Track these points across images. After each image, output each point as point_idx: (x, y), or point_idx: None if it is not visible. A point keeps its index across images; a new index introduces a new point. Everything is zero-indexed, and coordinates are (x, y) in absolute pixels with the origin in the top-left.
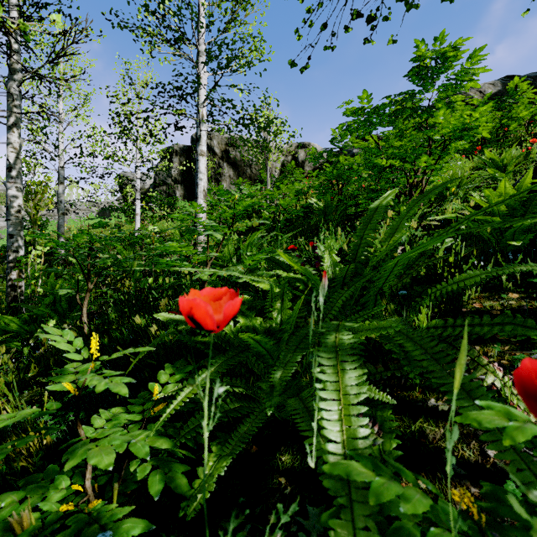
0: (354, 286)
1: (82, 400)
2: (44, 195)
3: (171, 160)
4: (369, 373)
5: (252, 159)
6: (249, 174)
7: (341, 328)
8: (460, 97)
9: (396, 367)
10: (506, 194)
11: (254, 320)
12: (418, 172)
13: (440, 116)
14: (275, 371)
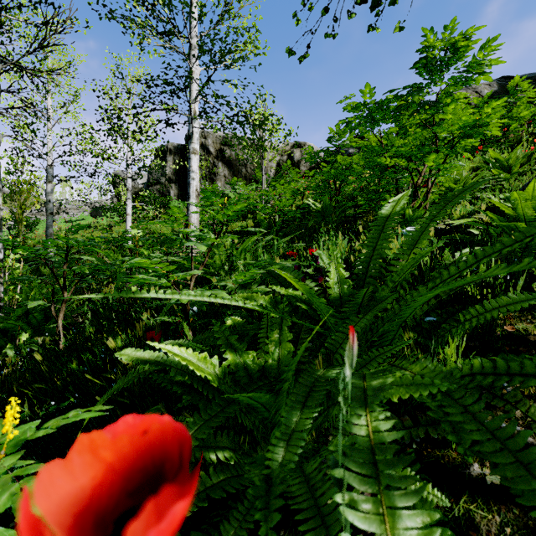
0: (371, 313)
1: (44, 439)
2: (30, 195)
3: (165, 159)
4: (392, 428)
5: (246, 158)
6: (244, 174)
7: (369, 398)
8: (463, 95)
9: (428, 422)
10: (533, 197)
11: (246, 355)
12: (422, 172)
13: (449, 111)
14: (273, 447)
